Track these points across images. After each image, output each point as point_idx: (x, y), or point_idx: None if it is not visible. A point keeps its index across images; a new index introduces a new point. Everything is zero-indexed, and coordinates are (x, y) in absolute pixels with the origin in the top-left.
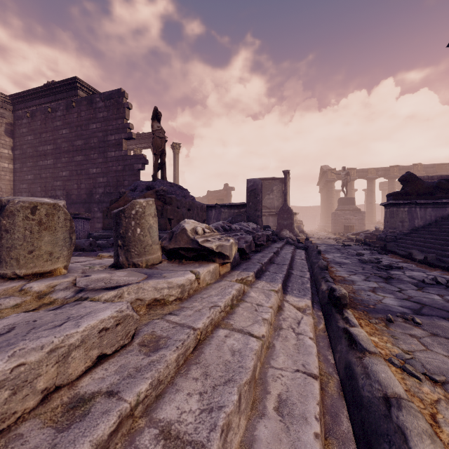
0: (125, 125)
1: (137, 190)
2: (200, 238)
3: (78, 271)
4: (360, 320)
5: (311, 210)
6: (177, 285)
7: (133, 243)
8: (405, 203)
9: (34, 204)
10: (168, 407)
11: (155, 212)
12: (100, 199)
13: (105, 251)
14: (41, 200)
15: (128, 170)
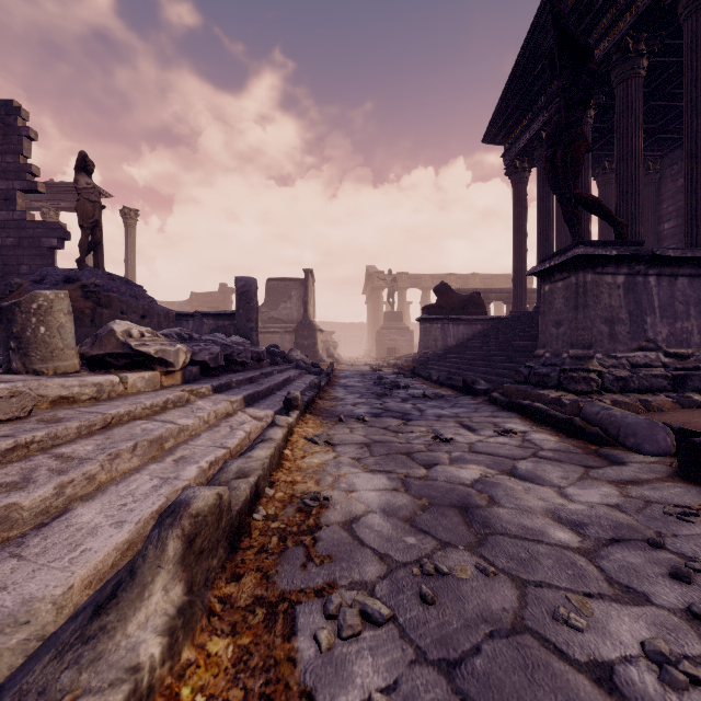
0: (23, 167)
1: (45, 282)
2: (135, 341)
3: None
4: (309, 421)
5: (356, 329)
6: (92, 383)
7: (34, 346)
8: (439, 319)
9: None
10: (64, 449)
11: (69, 308)
12: None
13: None
14: None
15: (29, 247)
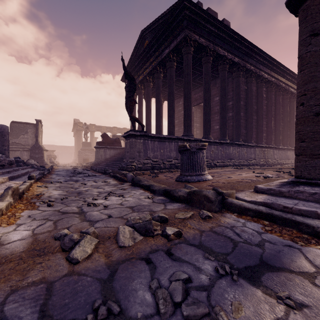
0: None
1: None
2: None
3: None
4: (39, 183)
5: (69, 149)
6: None
7: None
8: (103, 147)
9: None
10: None
11: None
12: None
13: None
14: None
15: None
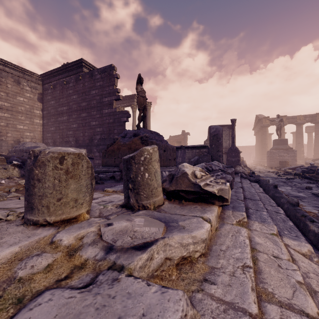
0: (115, 90)
1: (126, 137)
2: (201, 182)
3: (96, 212)
4: None
5: (246, 149)
6: (201, 239)
7: (142, 187)
8: None
9: (61, 154)
10: None
11: (158, 157)
12: (98, 143)
13: (109, 186)
14: (67, 150)
15: (117, 122)
